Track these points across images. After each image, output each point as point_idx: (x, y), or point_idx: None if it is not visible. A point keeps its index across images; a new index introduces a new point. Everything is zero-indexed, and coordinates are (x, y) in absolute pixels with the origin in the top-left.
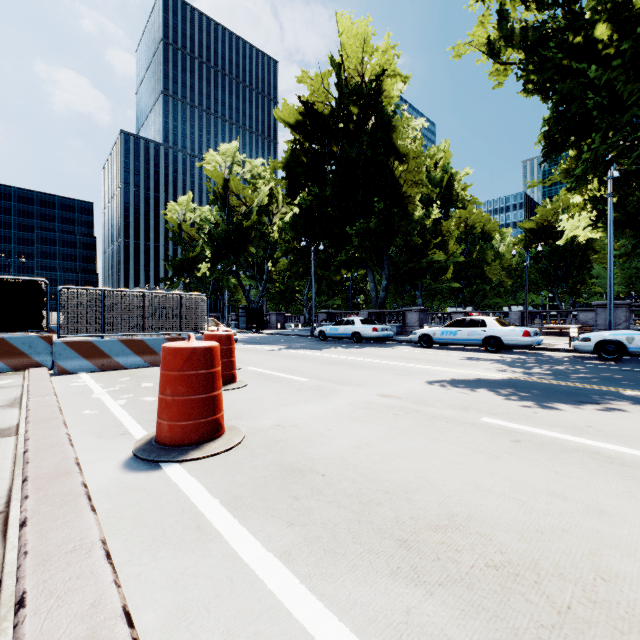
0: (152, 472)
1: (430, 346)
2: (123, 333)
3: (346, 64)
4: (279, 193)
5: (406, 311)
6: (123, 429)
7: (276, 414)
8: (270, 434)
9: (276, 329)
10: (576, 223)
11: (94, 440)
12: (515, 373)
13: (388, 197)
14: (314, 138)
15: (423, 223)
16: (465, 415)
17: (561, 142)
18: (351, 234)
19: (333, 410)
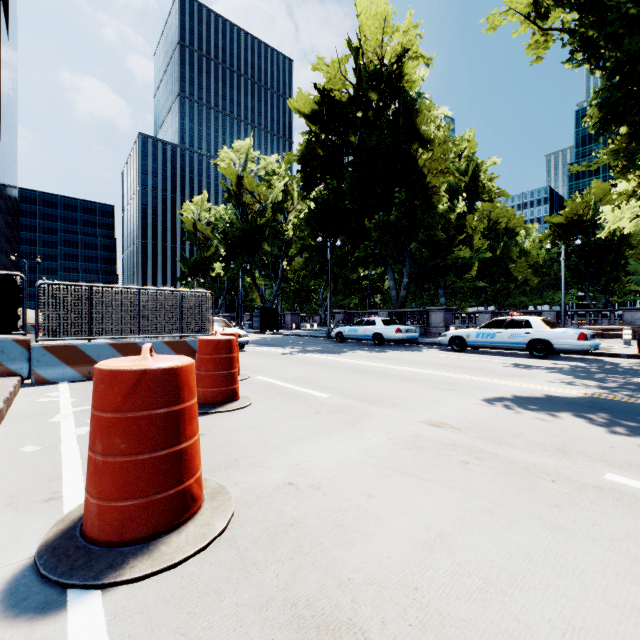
0: (40, 621)
1: (463, 350)
2: (114, 336)
3: (365, 48)
4: (294, 190)
5: (430, 311)
6: (55, 487)
7: (287, 458)
8: (276, 506)
9: (291, 329)
10: (619, 213)
11: None
12: (590, 388)
13: (410, 188)
14: (331, 128)
15: (447, 216)
16: (573, 466)
17: (623, 111)
18: (370, 229)
19: (369, 451)
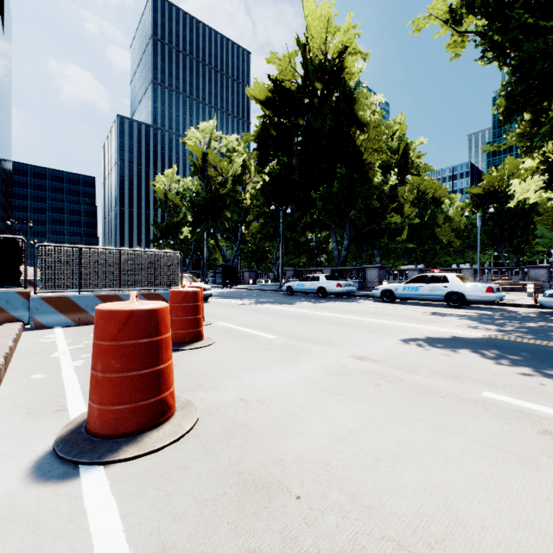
0: (63, 483)
1: (392, 301)
2: (99, 289)
3: (311, 44)
4: (251, 165)
5: (366, 268)
6: (62, 402)
7: (240, 382)
8: (230, 414)
9: (248, 284)
10: (526, 186)
11: (19, 420)
12: (489, 331)
13: (350, 164)
14: (282, 113)
15: (381, 188)
16: (460, 387)
17: (524, 102)
18: (316, 199)
19: (305, 377)
